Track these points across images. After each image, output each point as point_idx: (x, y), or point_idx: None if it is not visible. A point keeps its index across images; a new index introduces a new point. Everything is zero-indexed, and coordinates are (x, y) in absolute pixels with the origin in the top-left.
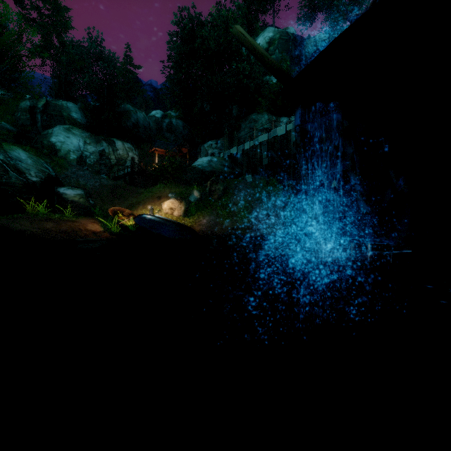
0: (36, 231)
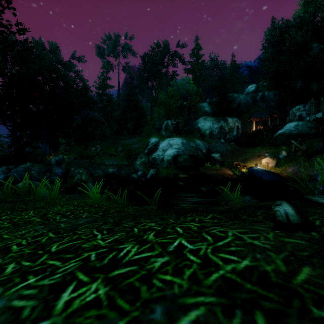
0: (211, 174)
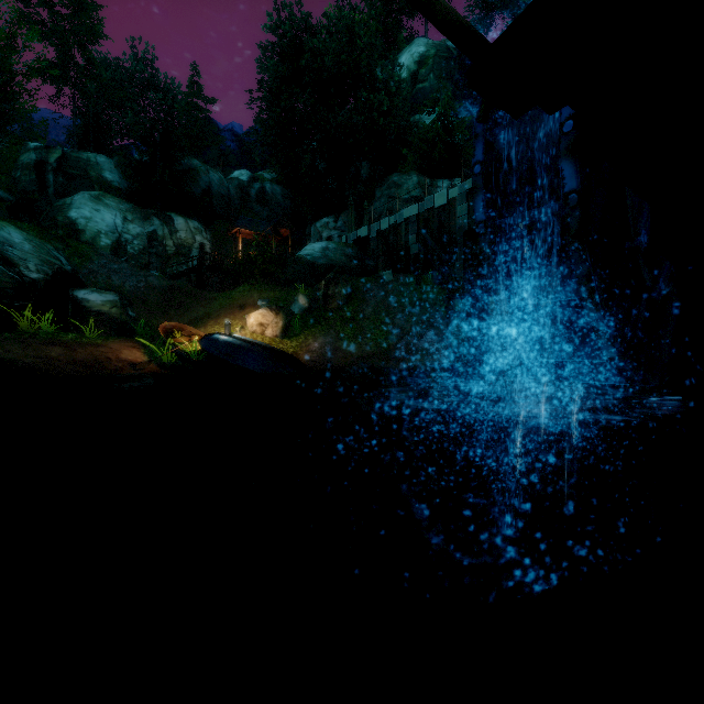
0: (33, 362)
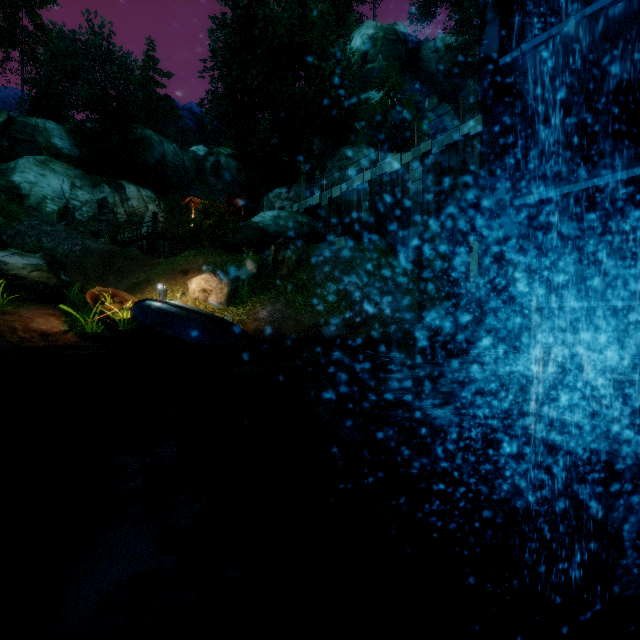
0: None
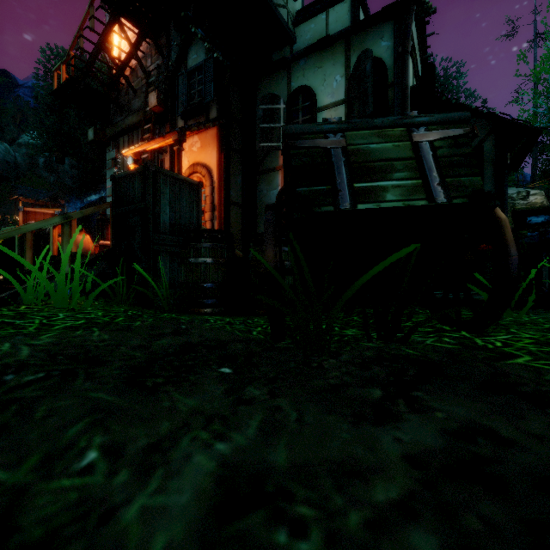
0: None
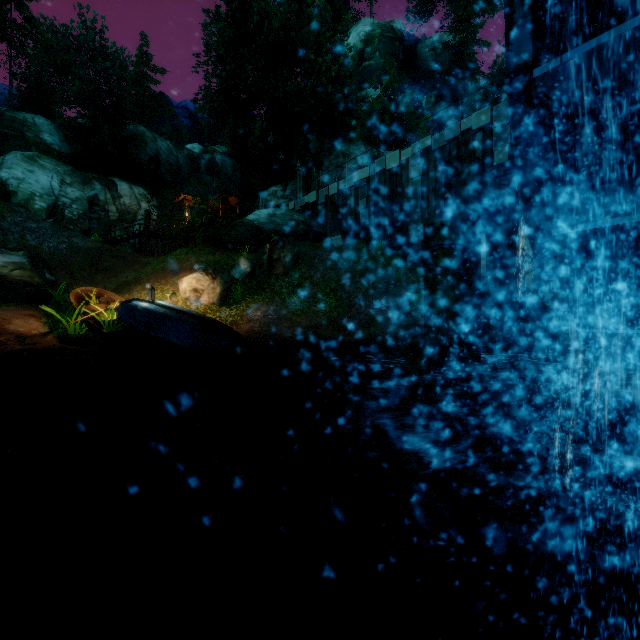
0: None
